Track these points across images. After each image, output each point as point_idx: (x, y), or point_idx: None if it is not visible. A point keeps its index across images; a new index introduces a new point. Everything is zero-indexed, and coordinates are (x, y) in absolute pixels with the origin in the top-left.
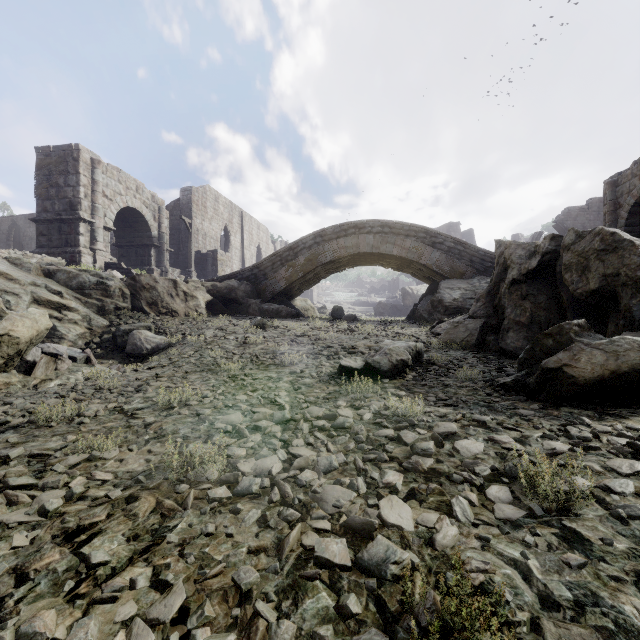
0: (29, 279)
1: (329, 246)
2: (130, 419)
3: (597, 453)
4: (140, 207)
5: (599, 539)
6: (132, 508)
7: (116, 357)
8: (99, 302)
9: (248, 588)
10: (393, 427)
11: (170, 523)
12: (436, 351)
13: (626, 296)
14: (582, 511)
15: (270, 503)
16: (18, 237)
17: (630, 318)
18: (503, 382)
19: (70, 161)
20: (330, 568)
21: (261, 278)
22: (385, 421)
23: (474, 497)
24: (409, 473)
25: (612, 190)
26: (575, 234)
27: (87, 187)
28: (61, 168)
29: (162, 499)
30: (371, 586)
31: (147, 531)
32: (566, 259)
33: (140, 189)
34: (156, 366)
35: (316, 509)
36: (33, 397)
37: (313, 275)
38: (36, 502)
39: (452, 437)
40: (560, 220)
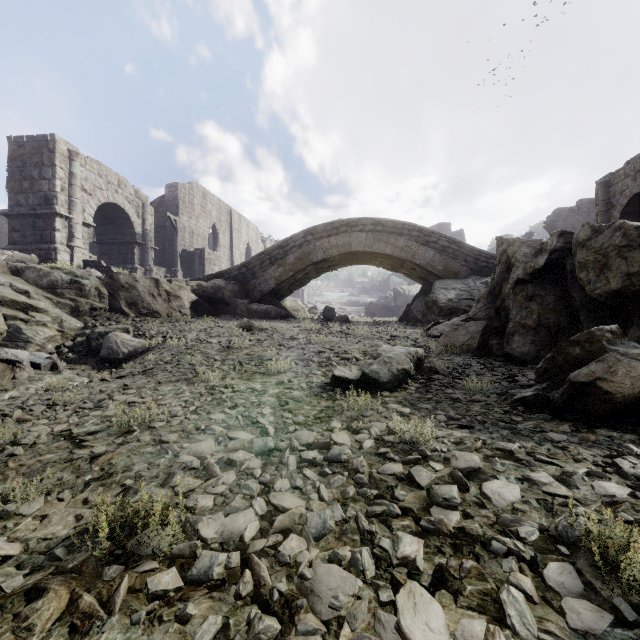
0: None
1: (320, 244)
2: (75, 448)
3: None
4: (122, 203)
5: None
6: (31, 612)
7: (89, 362)
8: (73, 302)
9: None
10: (401, 460)
11: None
12: (436, 356)
13: None
14: None
15: (237, 599)
16: None
17: None
18: (521, 396)
19: (45, 152)
20: None
21: (249, 277)
22: (390, 451)
23: (530, 585)
24: (430, 537)
25: (604, 190)
26: (591, 229)
27: (64, 180)
28: (35, 160)
29: (81, 592)
30: None
31: None
32: (581, 256)
33: (122, 184)
34: (126, 375)
35: (304, 611)
36: None
37: (303, 274)
38: None
39: (476, 475)
40: (551, 221)
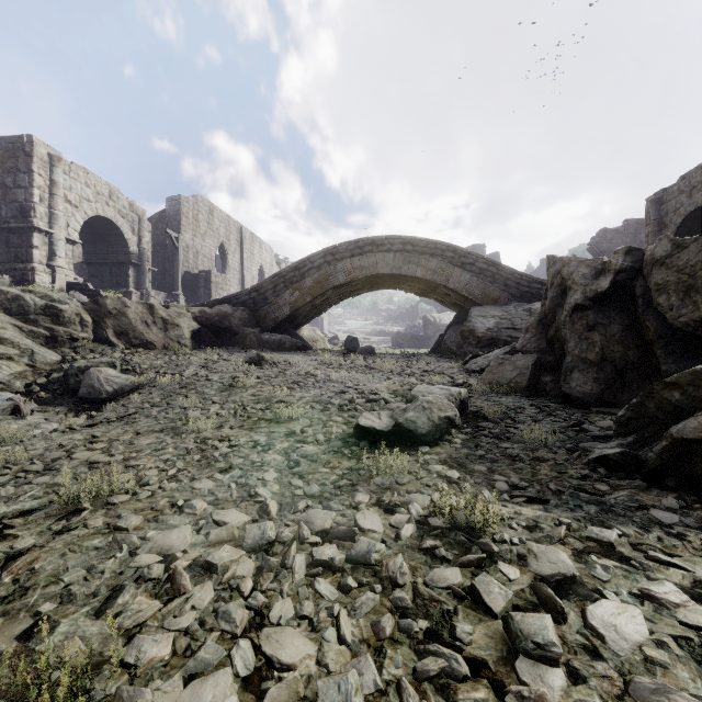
0: None
1: (342, 266)
2: None
3: None
4: (114, 217)
5: None
6: None
7: (66, 403)
8: (48, 331)
9: None
10: (458, 562)
11: None
12: (480, 397)
13: None
14: None
15: None
16: None
17: None
18: (602, 455)
19: (21, 156)
20: None
21: (261, 303)
22: (440, 543)
23: None
24: None
25: (656, 208)
26: (671, 243)
27: (43, 189)
28: (9, 165)
29: None
30: None
31: None
32: (659, 277)
33: (114, 195)
34: (99, 422)
35: None
36: None
37: (323, 300)
38: None
39: (570, 587)
40: (595, 242)
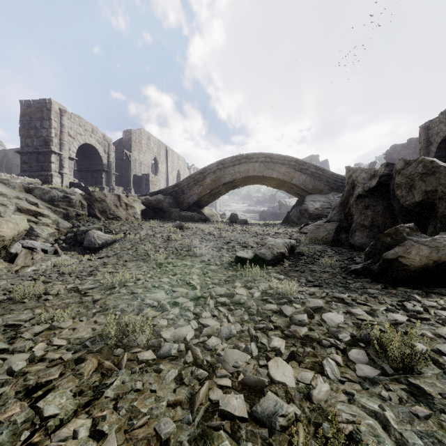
0: (14, 194)
1: (228, 171)
2: (83, 296)
3: (428, 323)
4: (94, 143)
5: (438, 393)
6: (79, 368)
7: (76, 249)
8: (65, 210)
9: (167, 437)
10: (276, 303)
11: (108, 381)
12: (304, 245)
13: (442, 206)
14: (422, 370)
15: (185, 364)
16: (8, 164)
17: (445, 222)
18: (354, 268)
19: (45, 111)
20: (231, 419)
21: (180, 193)
22: (270, 298)
23: (339, 359)
24: (289, 339)
25: (425, 132)
26: (404, 162)
27: (57, 129)
28: (38, 115)
29: (103, 360)
30: (264, 435)
31: (90, 387)
32: (397, 180)
33: (94, 131)
34: (104, 256)
35: (220, 369)
36: (13, 279)
37: (216, 191)
38: (6, 363)
39: (320, 310)
40: (389, 153)
